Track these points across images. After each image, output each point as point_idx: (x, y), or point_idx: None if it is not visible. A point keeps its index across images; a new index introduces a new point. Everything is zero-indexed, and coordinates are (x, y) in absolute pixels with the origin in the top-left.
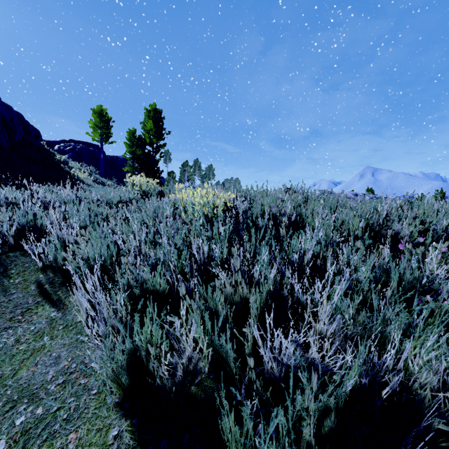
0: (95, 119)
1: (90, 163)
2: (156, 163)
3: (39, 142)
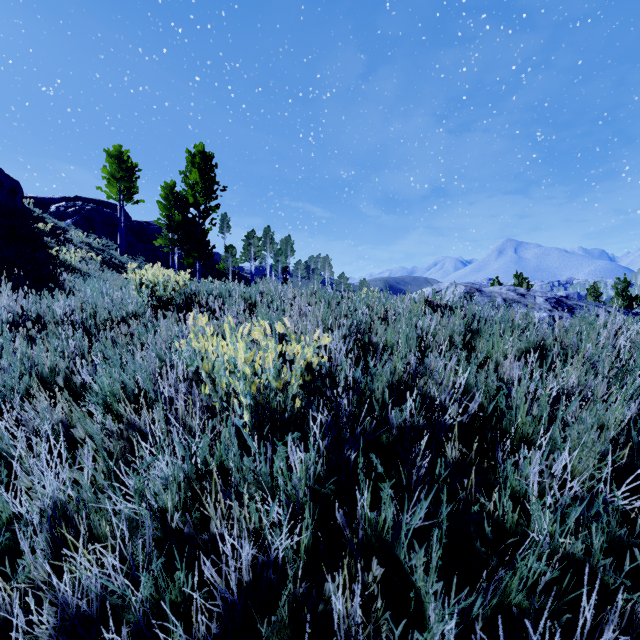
0: (111, 166)
1: (105, 232)
2: (204, 235)
3: (19, 199)
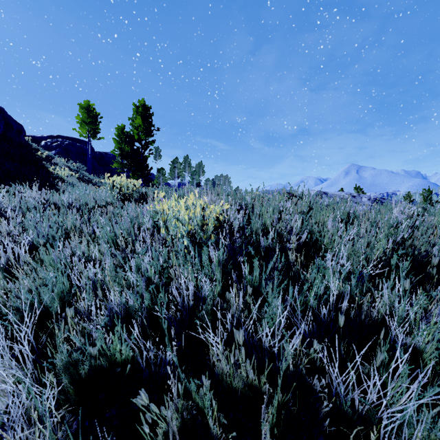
0: (82, 115)
1: (78, 159)
2: (144, 160)
3: (22, 137)
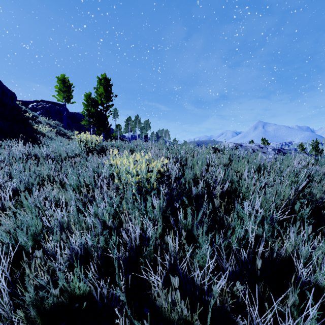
0: (59, 85)
1: (56, 118)
2: (106, 119)
3: (15, 102)
